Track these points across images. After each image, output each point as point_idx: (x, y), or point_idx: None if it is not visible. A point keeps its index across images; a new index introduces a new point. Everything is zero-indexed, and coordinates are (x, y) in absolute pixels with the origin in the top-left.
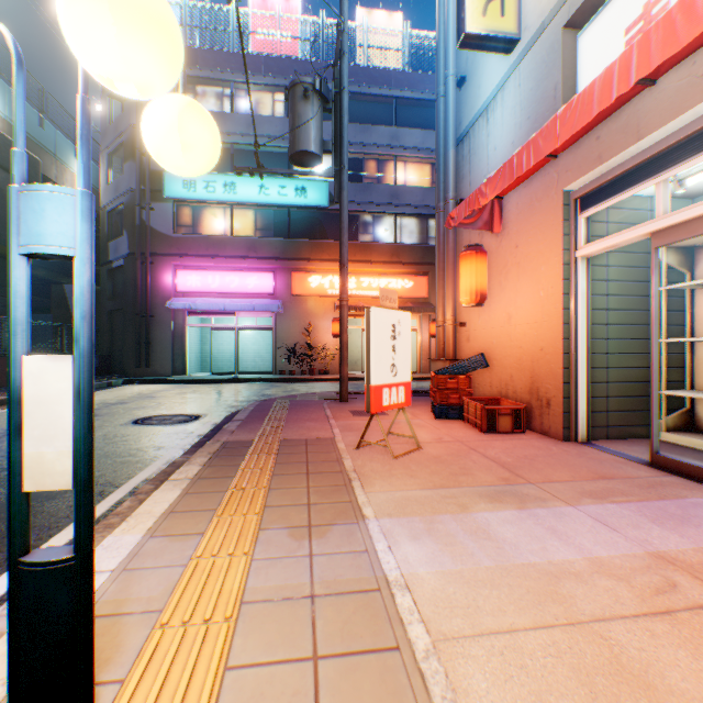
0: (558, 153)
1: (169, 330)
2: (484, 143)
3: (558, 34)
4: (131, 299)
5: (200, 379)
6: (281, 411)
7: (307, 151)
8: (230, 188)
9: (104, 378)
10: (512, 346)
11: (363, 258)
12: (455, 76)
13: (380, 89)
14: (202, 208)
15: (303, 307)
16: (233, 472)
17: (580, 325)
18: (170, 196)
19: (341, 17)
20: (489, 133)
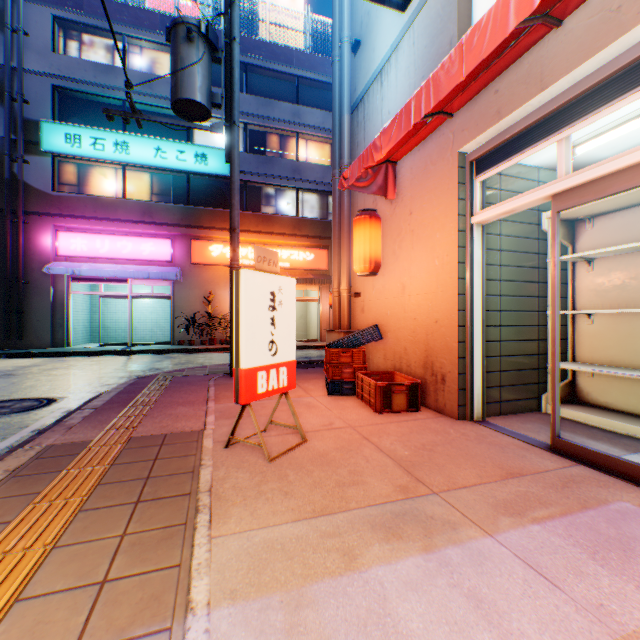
0: (454, 111)
1: (48, 297)
2: (379, 107)
3: None
4: None
5: (84, 351)
6: (155, 392)
7: (191, 99)
8: (122, 147)
9: None
10: (406, 318)
11: (265, 229)
12: (350, 39)
13: (283, 66)
14: (90, 166)
15: (204, 275)
16: (15, 512)
17: (476, 296)
18: (49, 149)
19: None
20: (383, 97)
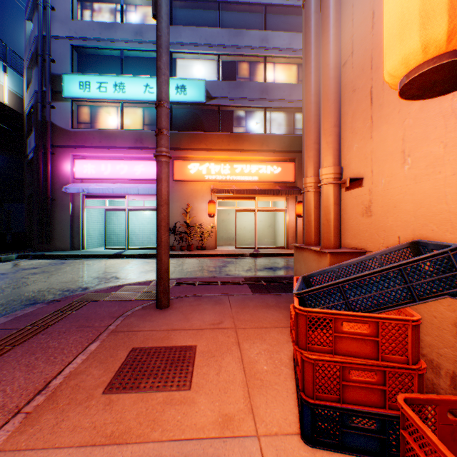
0: None
1: (68, 211)
2: None
3: None
4: (36, 185)
5: (86, 254)
6: None
7: None
8: (119, 88)
9: (7, 253)
10: None
11: (236, 147)
12: None
13: None
14: (98, 107)
15: (184, 190)
16: None
17: None
18: (68, 95)
19: None
20: None
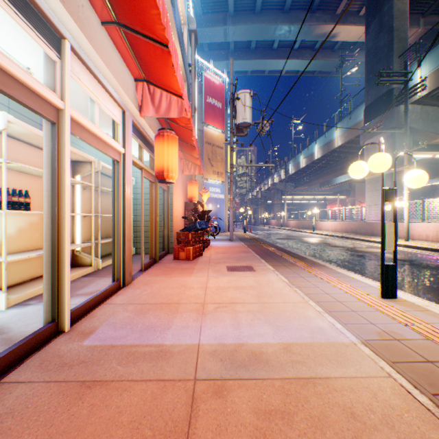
0: None
1: None
2: None
3: None
4: None
5: None
6: None
7: None
8: None
9: None
10: None
11: None
12: None
13: None
14: None
15: None
16: None
17: None
18: None
19: None
20: None
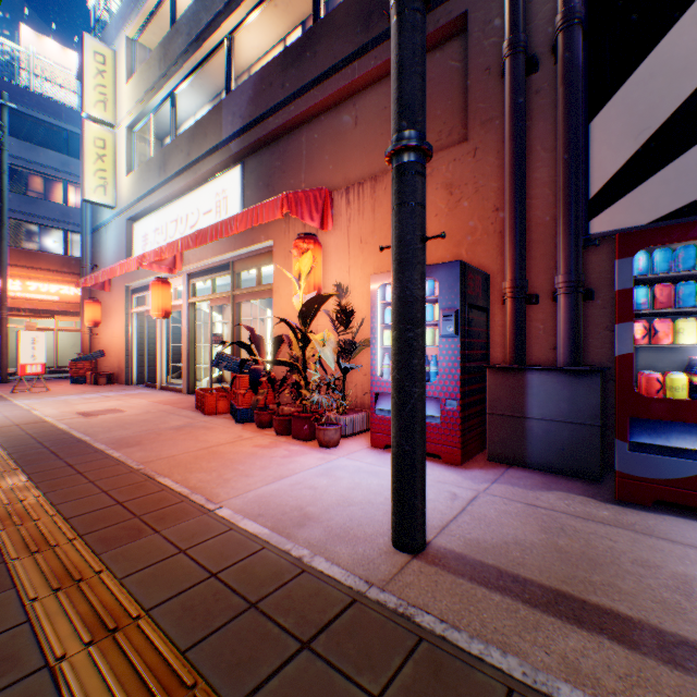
0: None
1: None
2: (107, 242)
3: (126, 221)
4: None
5: None
6: None
7: None
8: None
9: None
10: (115, 347)
11: (31, 264)
12: None
13: (52, 118)
14: None
15: None
16: None
17: (135, 339)
18: None
19: (3, 122)
20: (108, 239)
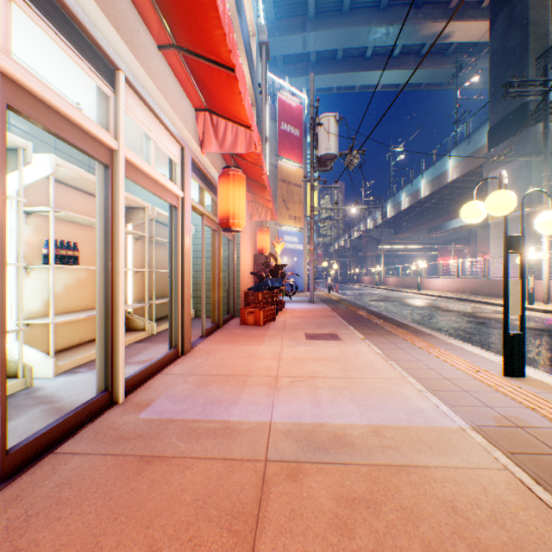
0: None
1: None
2: None
3: None
4: None
5: None
6: None
7: None
8: None
9: None
10: None
11: None
12: None
13: None
14: None
15: None
16: None
17: None
18: None
19: None
20: None
